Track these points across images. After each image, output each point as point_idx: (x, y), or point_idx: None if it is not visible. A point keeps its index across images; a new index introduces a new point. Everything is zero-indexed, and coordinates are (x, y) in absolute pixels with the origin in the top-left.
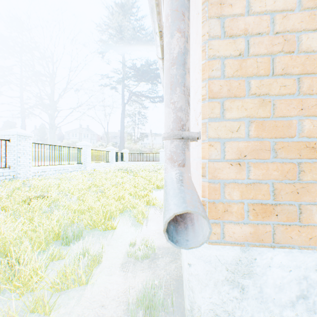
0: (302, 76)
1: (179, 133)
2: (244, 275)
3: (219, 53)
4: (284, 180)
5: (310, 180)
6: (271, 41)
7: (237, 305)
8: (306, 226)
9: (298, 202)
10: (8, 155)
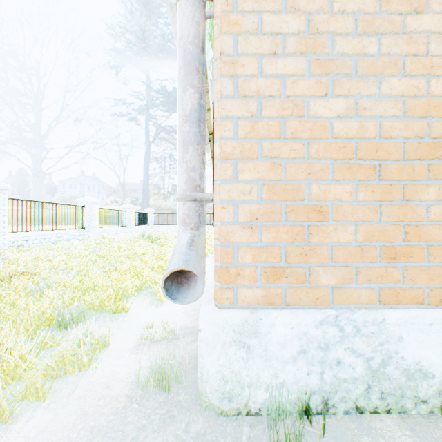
0: (312, 140)
1: (192, 194)
2: (250, 335)
3: (231, 114)
4: (295, 242)
5: (318, 242)
6: (281, 105)
7: (244, 365)
8: (315, 287)
9: (309, 265)
10: None
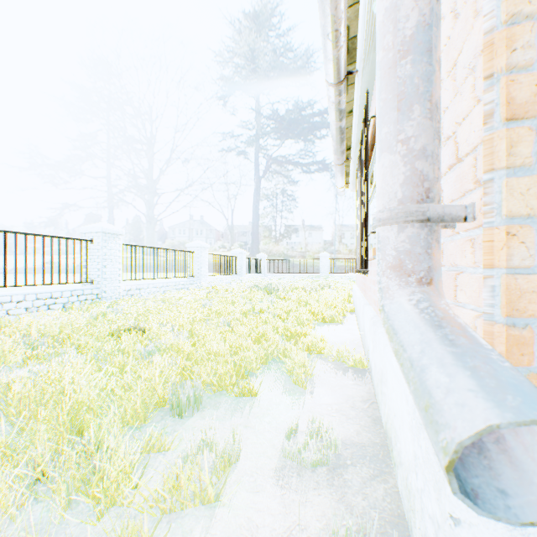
0: None
1: (420, 208)
2: None
3: (531, 6)
4: None
5: None
6: None
7: None
8: None
9: None
10: (90, 263)
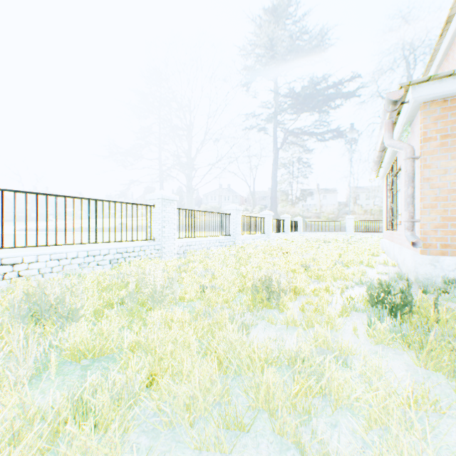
0: None
1: (410, 220)
2: (435, 262)
3: (426, 195)
4: (453, 235)
5: None
6: (447, 191)
7: (432, 271)
8: None
9: None
10: (228, 225)
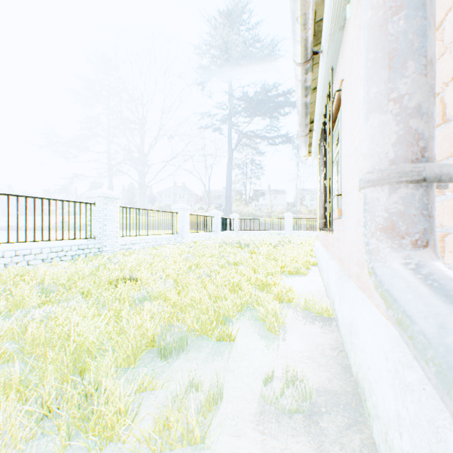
0: None
1: (415, 168)
2: None
3: None
4: None
5: None
6: None
7: None
8: None
9: None
10: (93, 222)
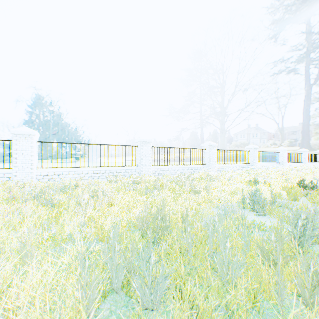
0: None
1: None
2: None
3: None
4: None
5: None
6: None
7: None
8: None
9: None
10: (248, 158)
